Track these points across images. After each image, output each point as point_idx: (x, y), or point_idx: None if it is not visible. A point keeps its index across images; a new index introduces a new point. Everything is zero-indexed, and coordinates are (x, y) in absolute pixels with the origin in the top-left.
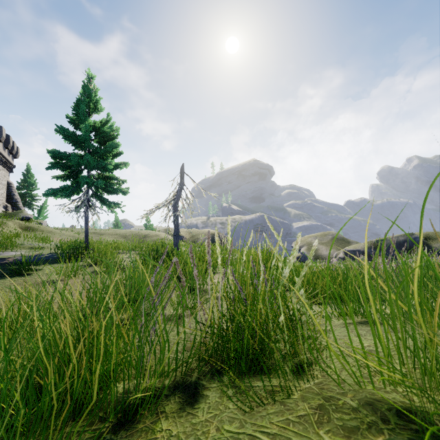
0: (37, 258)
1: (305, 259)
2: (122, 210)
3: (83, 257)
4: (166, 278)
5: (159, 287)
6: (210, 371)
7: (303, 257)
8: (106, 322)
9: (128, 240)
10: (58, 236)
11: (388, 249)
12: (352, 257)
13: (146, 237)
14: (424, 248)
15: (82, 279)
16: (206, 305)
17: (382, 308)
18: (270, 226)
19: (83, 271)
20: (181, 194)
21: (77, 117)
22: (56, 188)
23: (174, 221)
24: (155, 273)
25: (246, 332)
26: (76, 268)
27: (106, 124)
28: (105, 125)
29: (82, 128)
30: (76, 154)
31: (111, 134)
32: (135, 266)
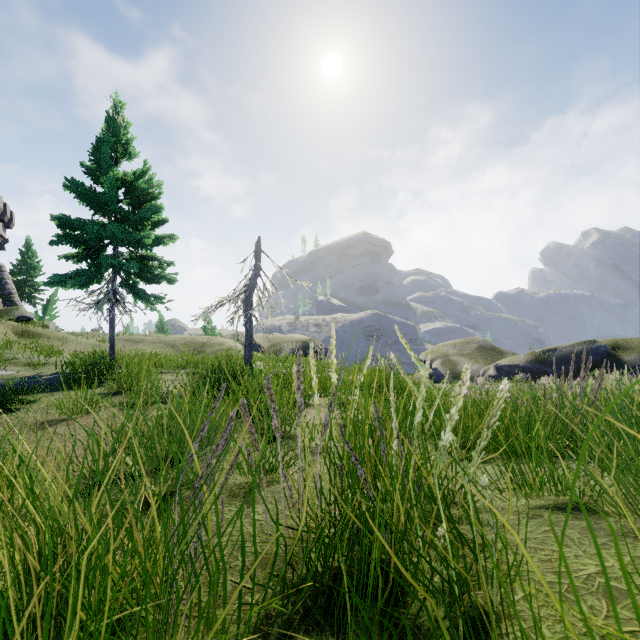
0: (33, 382)
1: (439, 378)
2: (166, 307)
3: (104, 380)
4: (219, 447)
5: (208, 464)
6: (303, 623)
7: (436, 375)
8: (114, 517)
9: (178, 351)
10: (71, 345)
11: (560, 364)
12: (507, 375)
13: (204, 346)
14: (611, 362)
15: (93, 423)
16: (294, 465)
17: (604, 488)
18: (403, 341)
19: (94, 409)
20: (256, 284)
21: (97, 165)
22: (64, 274)
23: (245, 324)
24: (200, 435)
25: (372, 554)
26: (90, 400)
27: (142, 176)
28: (141, 178)
29: (105, 183)
30: (95, 221)
31: (149, 192)
32: (177, 403)
